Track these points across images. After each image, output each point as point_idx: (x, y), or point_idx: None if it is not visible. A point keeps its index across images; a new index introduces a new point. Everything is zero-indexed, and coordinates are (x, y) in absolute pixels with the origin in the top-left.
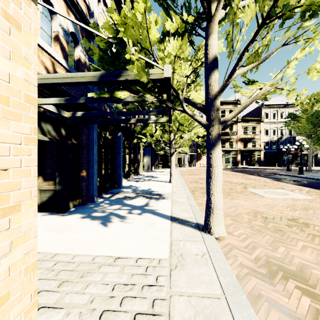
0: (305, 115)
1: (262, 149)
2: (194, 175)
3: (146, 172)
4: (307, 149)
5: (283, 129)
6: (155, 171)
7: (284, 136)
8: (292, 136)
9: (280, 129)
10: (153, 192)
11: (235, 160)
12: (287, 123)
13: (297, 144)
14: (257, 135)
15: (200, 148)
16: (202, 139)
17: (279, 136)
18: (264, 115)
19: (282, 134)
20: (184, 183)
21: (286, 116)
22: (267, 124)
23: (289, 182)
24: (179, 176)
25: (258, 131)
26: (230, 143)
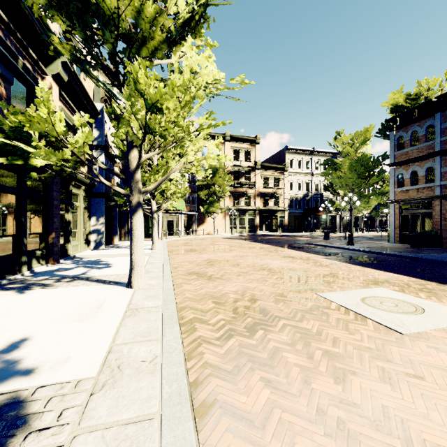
0: (348, 161)
1: (286, 208)
2: (194, 252)
3: (95, 250)
4: (336, 210)
5: (310, 183)
6: (117, 247)
7: (311, 192)
8: (319, 192)
9: (306, 183)
10: (1, 382)
11: (253, 223)
12: (325, 171)
13: (346, 200)
14: (280, 189)
15: (204, 205)
16: (206, 190)
17: (305, 192)
18: (288, 163)
19: (308, 189)
20: (168, 285)
21: (312, 166)
22: (292, 175)
23: (357, 262)
24: (163, 259)
25: (281, 184)
26: (246, 199)
